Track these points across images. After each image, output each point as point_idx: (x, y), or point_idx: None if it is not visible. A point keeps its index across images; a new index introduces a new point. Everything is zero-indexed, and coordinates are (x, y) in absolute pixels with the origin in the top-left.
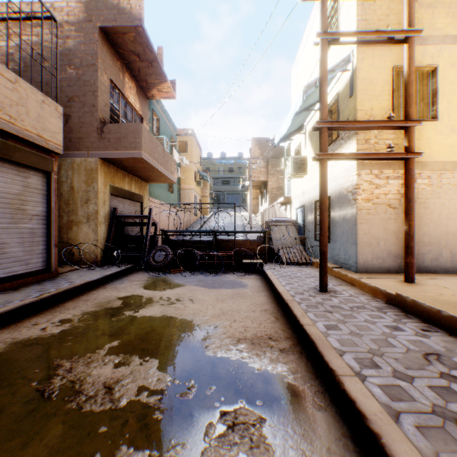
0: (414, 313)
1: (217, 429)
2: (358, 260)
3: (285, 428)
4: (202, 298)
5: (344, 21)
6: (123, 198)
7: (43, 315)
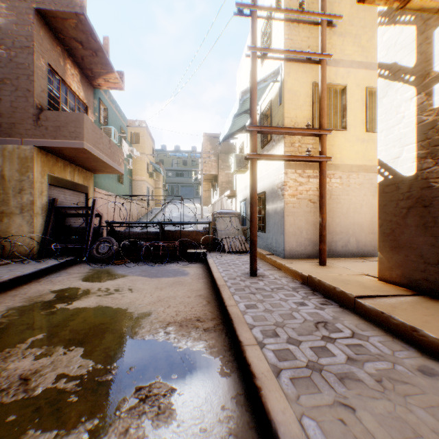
0: (320, 291)
1: (129, 403)
2: (285, 247)
3: (192, 394)
4: (142, 288)
5: (275, 37)
6: (64, 189)
7: None
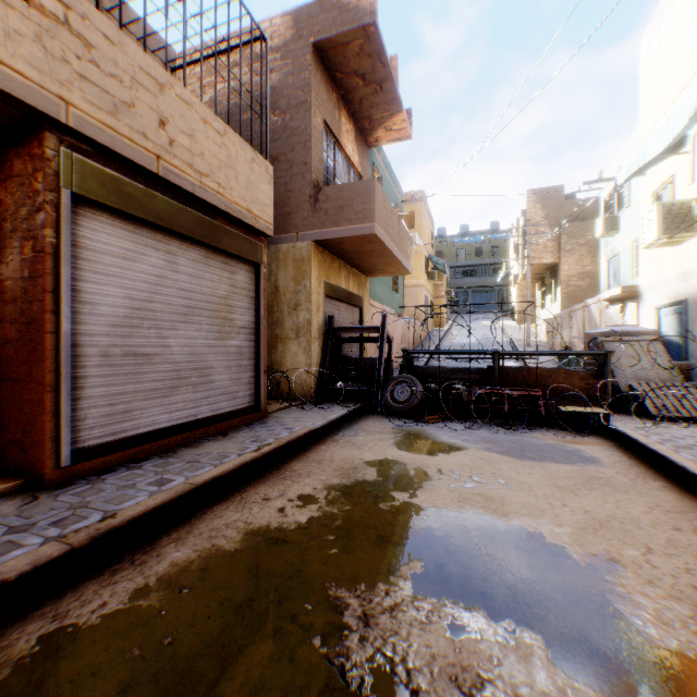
0: None
1: None
2: None
3: None
4: (522, 480)
5: None
6: (338, 302)
7: (269, 482)
